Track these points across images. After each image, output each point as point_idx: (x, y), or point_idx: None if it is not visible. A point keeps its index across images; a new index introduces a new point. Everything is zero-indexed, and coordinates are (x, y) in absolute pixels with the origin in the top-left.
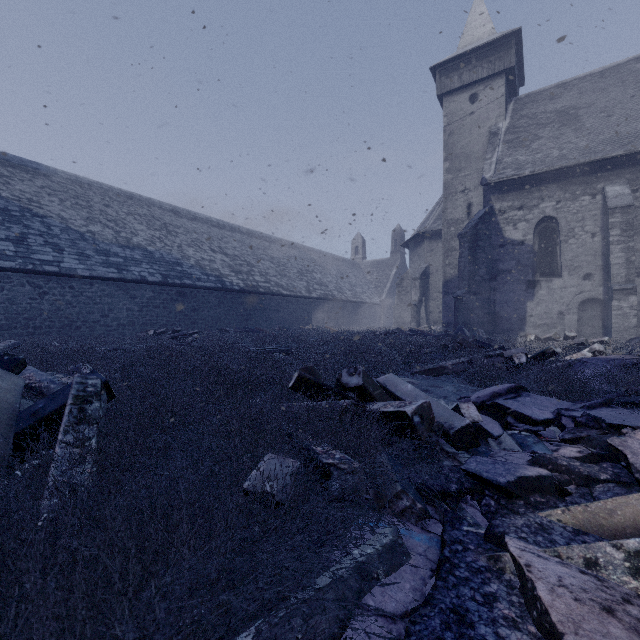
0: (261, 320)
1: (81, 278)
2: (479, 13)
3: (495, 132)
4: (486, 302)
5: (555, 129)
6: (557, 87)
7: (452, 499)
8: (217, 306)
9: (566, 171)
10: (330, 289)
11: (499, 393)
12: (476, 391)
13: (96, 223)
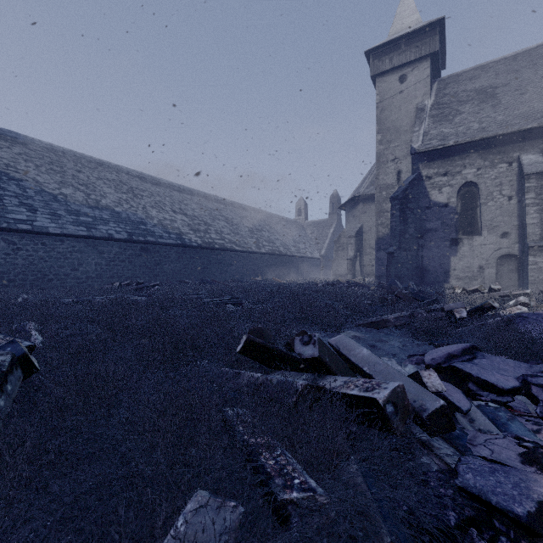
0: (216, 273)
1: (53, 235)
2: (407, 5)
3: (422, 108)
4: (415, 257)
5: (475, 105)
6: (475, 69)
7: (456, 542)
8: (177, 260)
9: (485, 142)
10: (277, 245)
11: (454, 354)
12: (421, 346)
13: (68, 186)
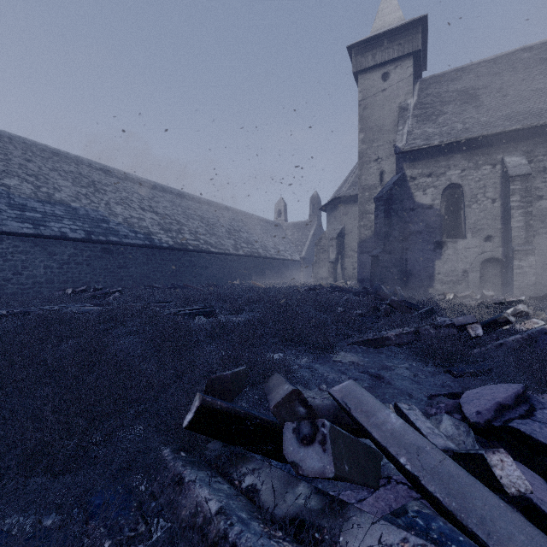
0: (190, 276)
1: None
2: (389, 2)
3: (405, 107)
4: (399, 260)
5: (458, 106)
6: (457, 71)
7: None
8: (145, 263)
9: (470, 143)
10: (256, 247)
11: (506, 405)
12: (436, 375)
13: (13, 177)
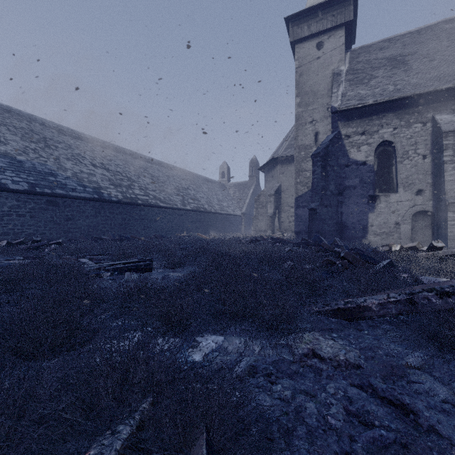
0: (139, 228)
1: None
2: None
3: (338, 73)
4: (335, 213)
5: (388, 70)
6: (384, 41)
7: None
8: (94, 216)
9: (401, 102)
10: (202, 203)
11: None
12: None
13: None
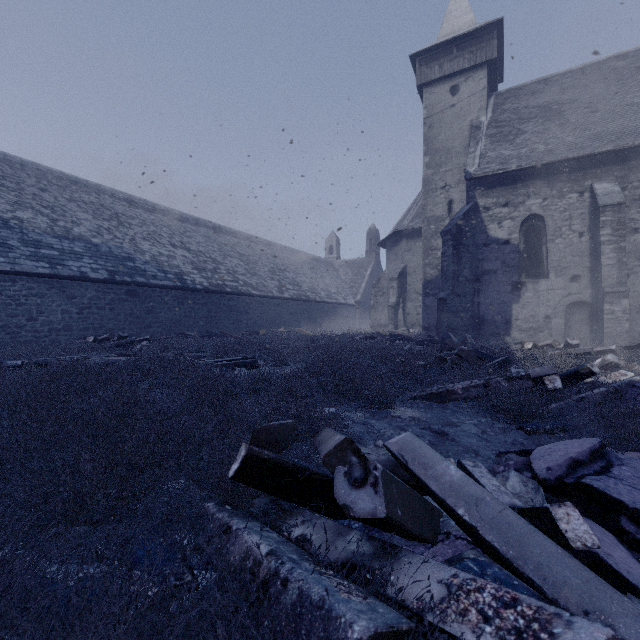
0: (228, 323)
1: None
2: (459, 2)
3: (477, 126)
4: (470, 304)
5: (539, 124)
6: (538, 83)
7: None
8: (176, 307)
9: (553, 167)
10: (303, 289)
11: (580, 460)
12: (507, 432)
13: (26, 209)
